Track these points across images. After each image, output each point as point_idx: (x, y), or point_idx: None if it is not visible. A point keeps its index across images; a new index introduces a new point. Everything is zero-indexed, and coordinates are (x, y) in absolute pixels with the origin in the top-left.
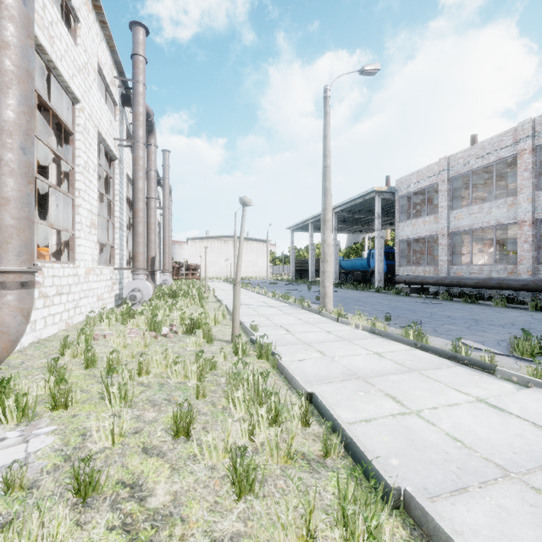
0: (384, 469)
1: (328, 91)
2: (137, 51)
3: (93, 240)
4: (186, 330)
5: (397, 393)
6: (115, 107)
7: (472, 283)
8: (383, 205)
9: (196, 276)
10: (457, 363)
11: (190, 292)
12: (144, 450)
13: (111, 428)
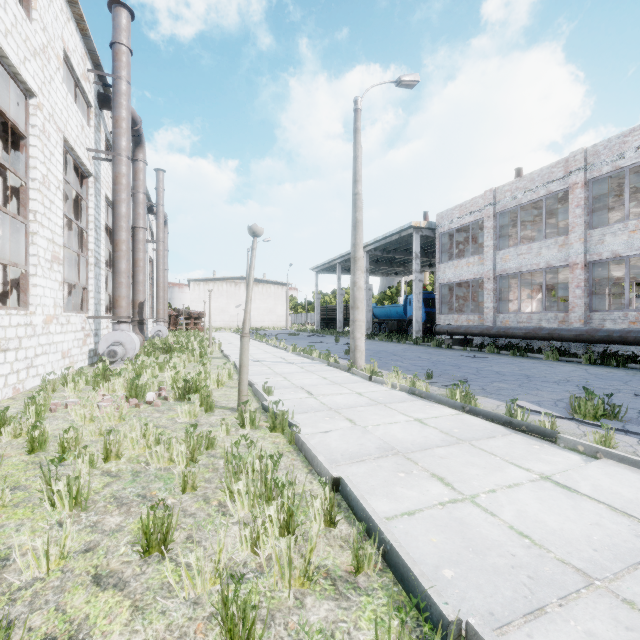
0: (438, 591)
1: (359, 103)
2: (119, 38)
3: (56, 279)
4: (179, 395)
5: (446, 472)
6: (89, 109)
7: (521, 333)
8: (421, 243)
9: (200, 326)
10: (513, 430)
11: (191, 346)
12: (95, 578)
13: (46, 549)
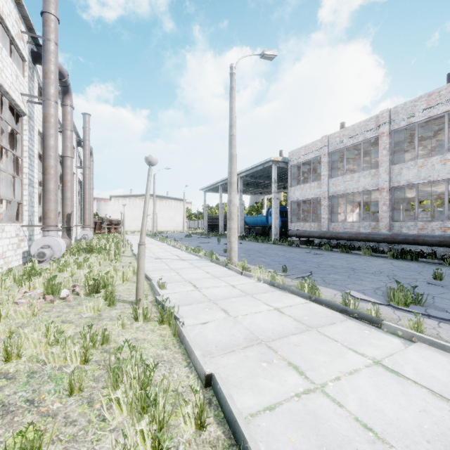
0: None
1: (233, 69)
2: (48, 9)
3: None
4: (89, 291)
5: (299, 360)
6: (23, 63)
7: (347, 236)
8: (278, 172)
9: (119, 230)
10: (348, 316)
11: (109, 246)
12: None
13: None
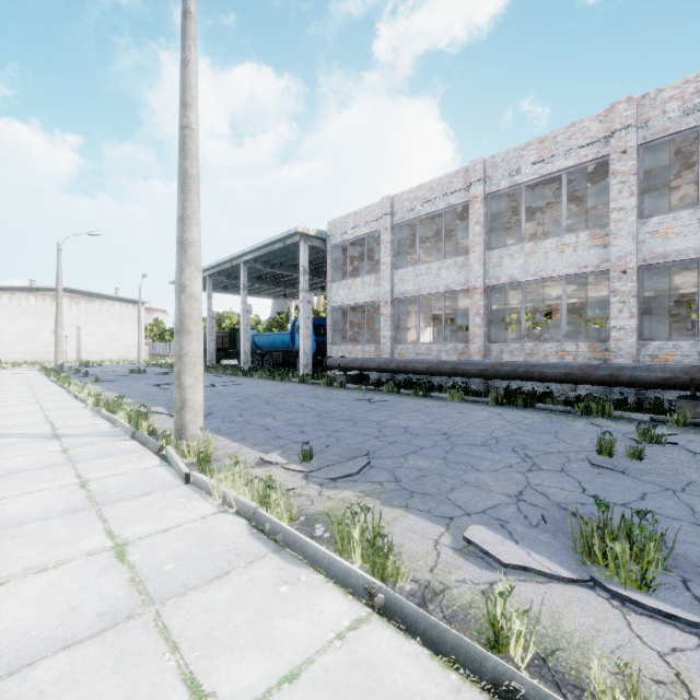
0: None
1: None
2: None
3: None
4: None
5: None
6: None
7: (423, 368)
8: (312, 259)
9: None
10: None
11: None
12: None
13: None
